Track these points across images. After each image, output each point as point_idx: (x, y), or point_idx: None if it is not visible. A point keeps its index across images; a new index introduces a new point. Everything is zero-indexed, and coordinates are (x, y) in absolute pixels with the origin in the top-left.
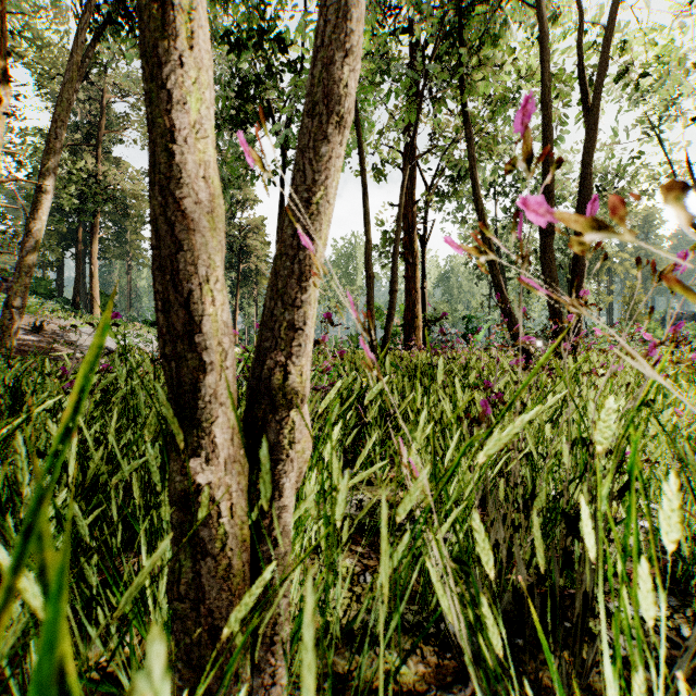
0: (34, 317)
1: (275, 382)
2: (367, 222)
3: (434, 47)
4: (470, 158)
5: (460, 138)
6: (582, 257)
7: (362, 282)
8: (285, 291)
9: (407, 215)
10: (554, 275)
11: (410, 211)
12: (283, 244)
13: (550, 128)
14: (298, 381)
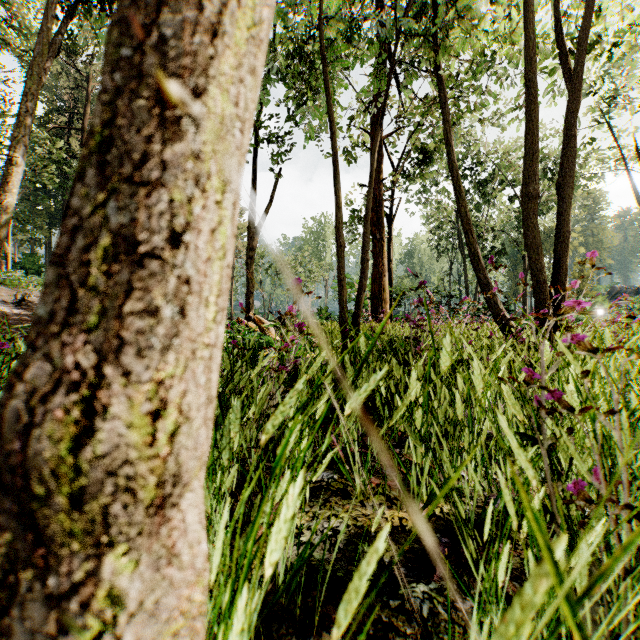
0: (17, 290)
1: (44, 448)
2: (337, 188)
3: (407, 6)
4: (444, 122)
5: (434, 103)
6: (566, 223)
7: (331, 258)
8: (112, 137)
9: (374, 193)
10: (538, 242)
11: (377, 189)
12: (118, 1)
13: (535, 84)
14: (136, 439)
